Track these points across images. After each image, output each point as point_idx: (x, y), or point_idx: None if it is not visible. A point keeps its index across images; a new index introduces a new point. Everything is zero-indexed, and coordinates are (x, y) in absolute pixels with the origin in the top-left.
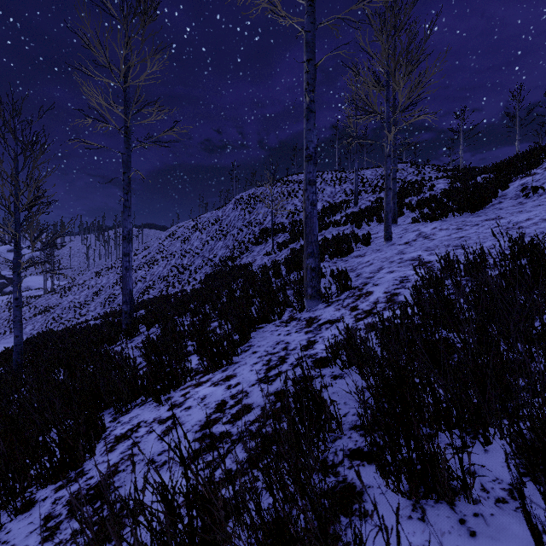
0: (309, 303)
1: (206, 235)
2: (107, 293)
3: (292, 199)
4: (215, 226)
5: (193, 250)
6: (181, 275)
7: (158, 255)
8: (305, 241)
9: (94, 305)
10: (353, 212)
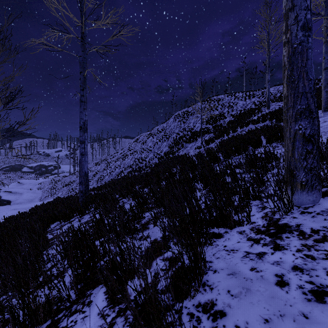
0: (299, 196)
1: (156, 138)
2: (100, 175)
3: (213, 111)
4: (161, 133)
5: (148, 148)
6: (140, 164)
7: (128, 152)
8: (290, 92)
9: (92, 182)
10: (269, 112)
